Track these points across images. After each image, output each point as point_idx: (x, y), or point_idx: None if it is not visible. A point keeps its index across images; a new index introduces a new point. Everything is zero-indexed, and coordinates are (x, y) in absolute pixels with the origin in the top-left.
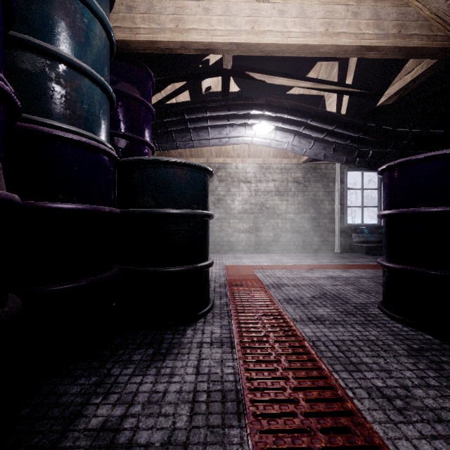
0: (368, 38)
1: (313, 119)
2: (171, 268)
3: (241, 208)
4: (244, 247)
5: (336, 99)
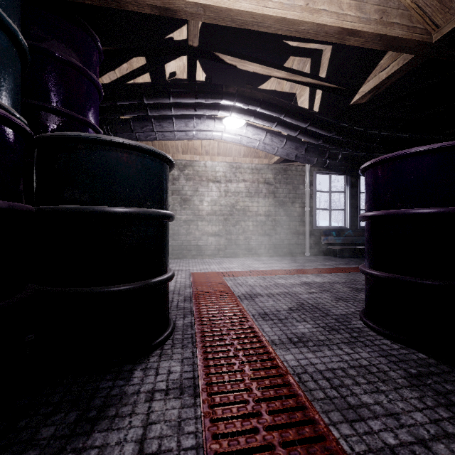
0: (350, 20)
1: (287, 115)
2: (113, 287)
3: (210, 209)
4: (213, 252)
5: (308, 97)
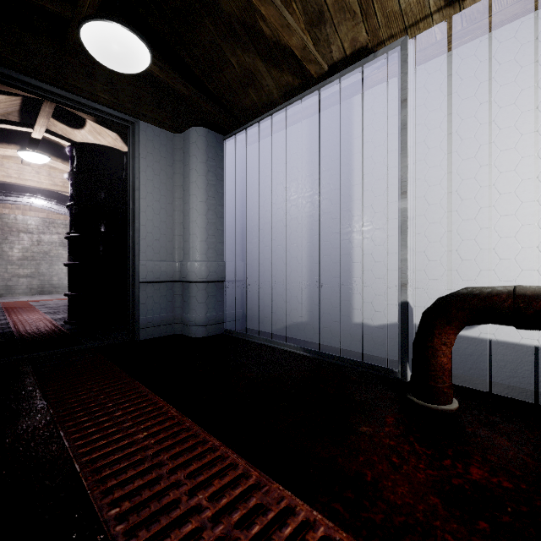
0: None
1: None
2: None
3: (21, 255)
4: (25, 290)
5: None
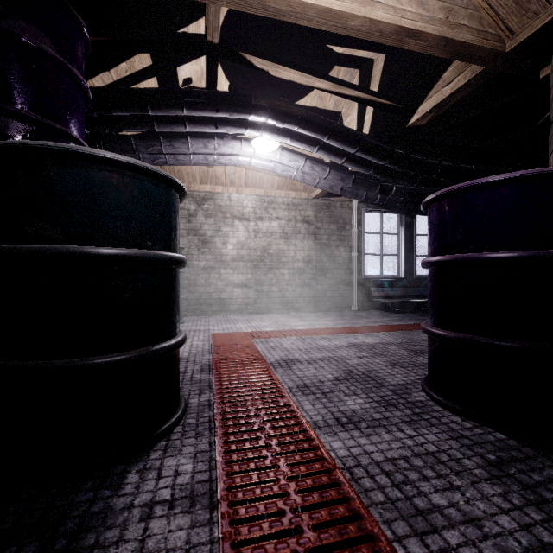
0: (411, 18)
1: (331, 137)
2: (97, 358)
3: (236, 254)
4: (240, 307)
5: (356, 117)
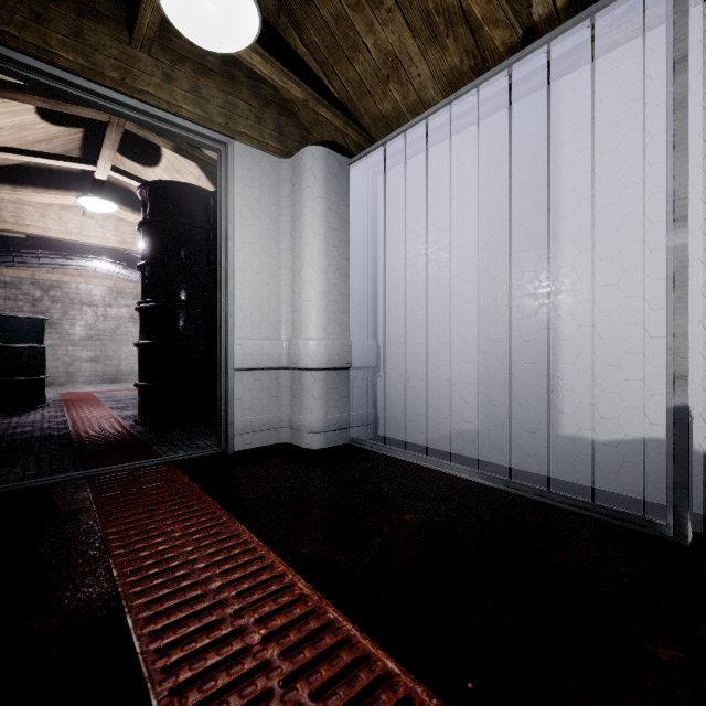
0: None
1: None
2: (18, 378)
3: (85, 334)
4: (89, 378)
5: None
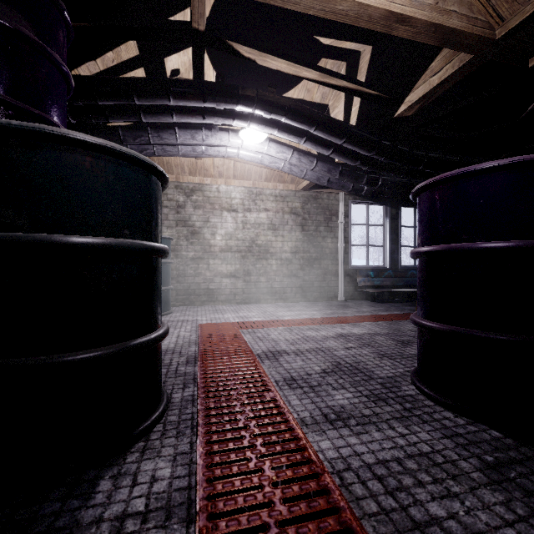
0: (400, 2)
1: (319, 128)
2: (67, 355)
3: (224, 245)
4: (228, 297)
5: (343, 109)
